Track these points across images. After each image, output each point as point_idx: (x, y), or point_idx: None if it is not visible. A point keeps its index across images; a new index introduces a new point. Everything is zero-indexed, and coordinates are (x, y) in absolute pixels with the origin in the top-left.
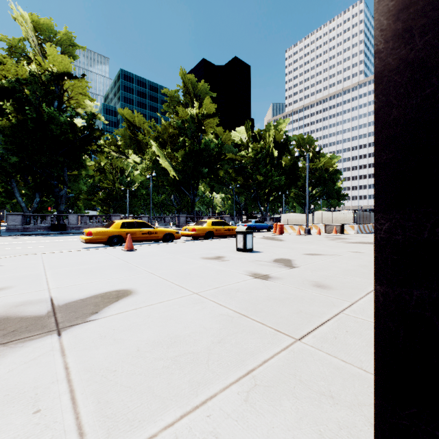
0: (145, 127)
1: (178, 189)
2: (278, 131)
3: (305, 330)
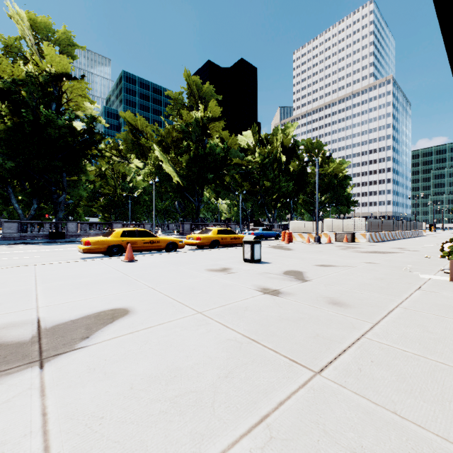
0: (147, 131)
1: (182, 195)
2: (286, 135)
3: (324, 360)
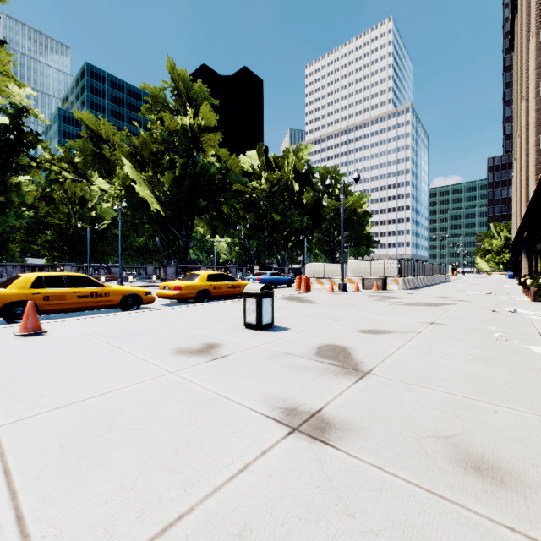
0: (116, 140)
1: (165, 229)
2: (298, 159)
3: None
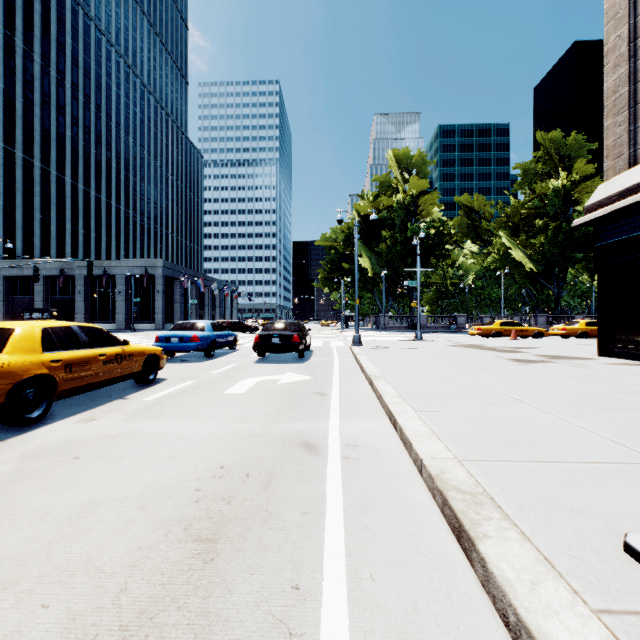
0: (485, 210)
1: (533, 281)
2: None
3: None
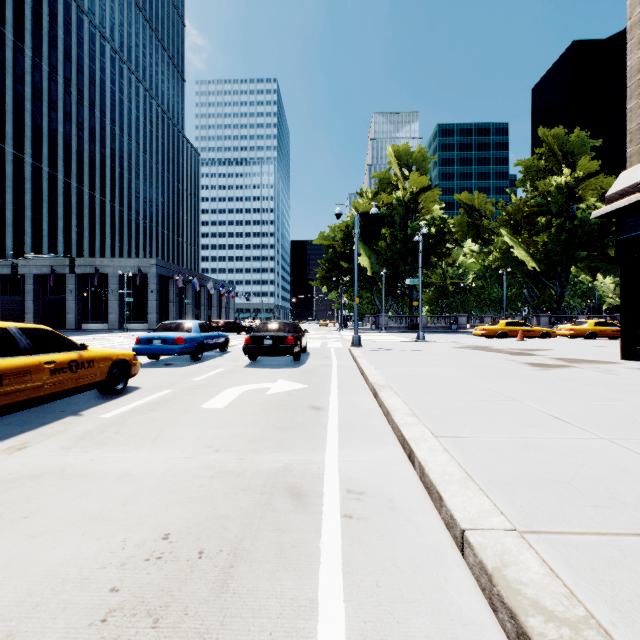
0: (486, 209)
1: (535, 280)
2: None
3: None
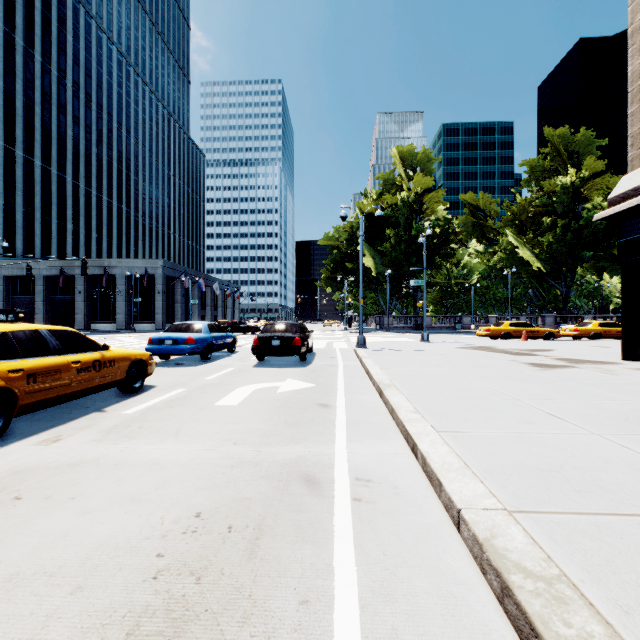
0: (491, 209)
1: (541, 281)
2: None
3: None
